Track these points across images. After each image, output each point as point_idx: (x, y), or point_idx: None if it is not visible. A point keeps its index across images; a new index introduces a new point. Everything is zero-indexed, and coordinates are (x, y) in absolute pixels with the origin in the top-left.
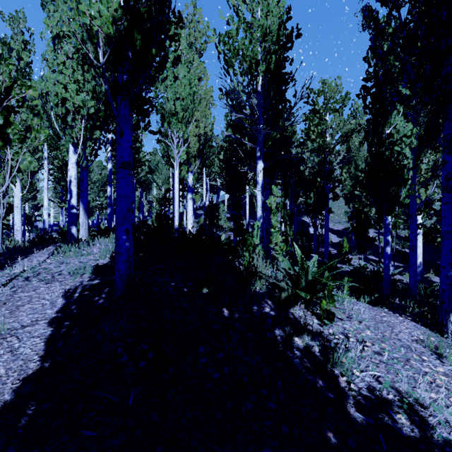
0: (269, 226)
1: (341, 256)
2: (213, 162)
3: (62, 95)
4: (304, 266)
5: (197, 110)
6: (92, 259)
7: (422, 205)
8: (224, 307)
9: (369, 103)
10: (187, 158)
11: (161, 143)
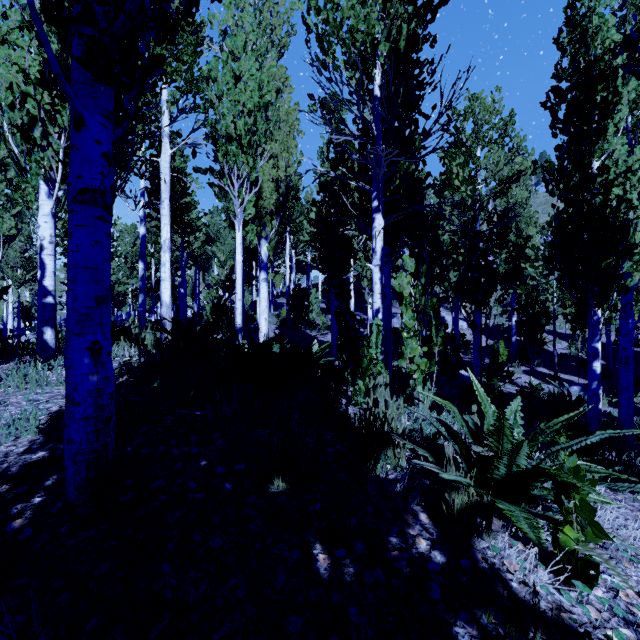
0: (389, 324)
1: (496, 368)
2: (301, 226)
3: (21, 89)
4: (504, 431)
5: (274, 140)
6: (61, 394)
7: (633, 290)
8: (317, 542)
9: (564, 116)
10: (259, 216)
11: (213, 187)
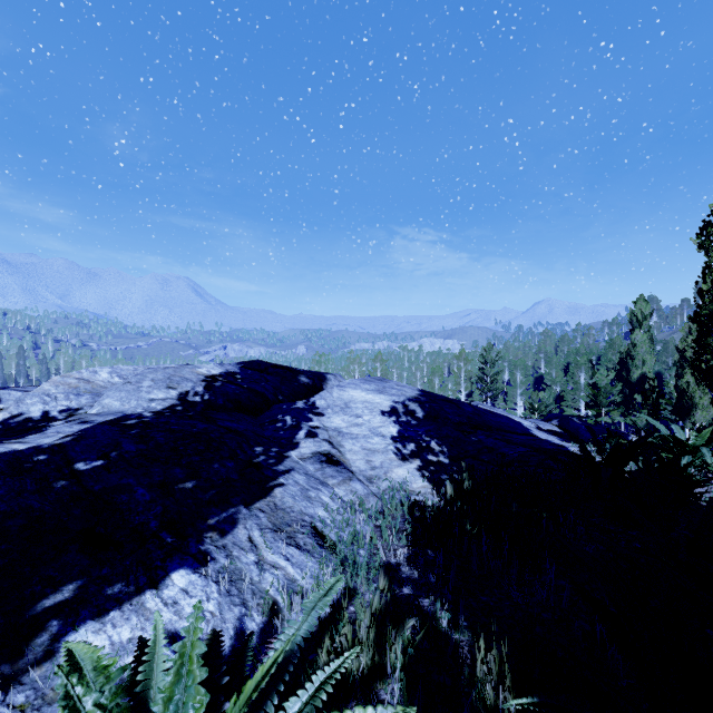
0: None
1: None
2: None
3: None
4: None
5: None
6: None
7: None
8: None
9: None
10: None
11: None
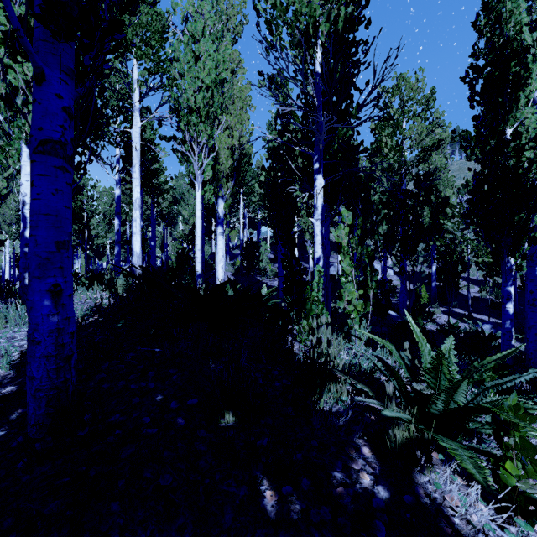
0: (328, 271)
1: (419, 308)
2: (253, 188)
3: (4, 62)
4: (442, 369)
5: (230, 114)
6: None
7: None
8: (264, 478)
9: (481, 89)
10: (216, 178)
11: (176, 153)
